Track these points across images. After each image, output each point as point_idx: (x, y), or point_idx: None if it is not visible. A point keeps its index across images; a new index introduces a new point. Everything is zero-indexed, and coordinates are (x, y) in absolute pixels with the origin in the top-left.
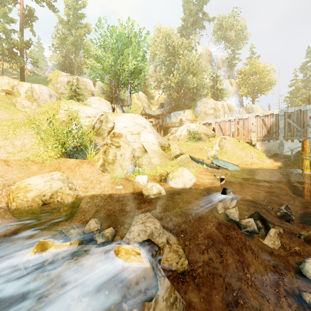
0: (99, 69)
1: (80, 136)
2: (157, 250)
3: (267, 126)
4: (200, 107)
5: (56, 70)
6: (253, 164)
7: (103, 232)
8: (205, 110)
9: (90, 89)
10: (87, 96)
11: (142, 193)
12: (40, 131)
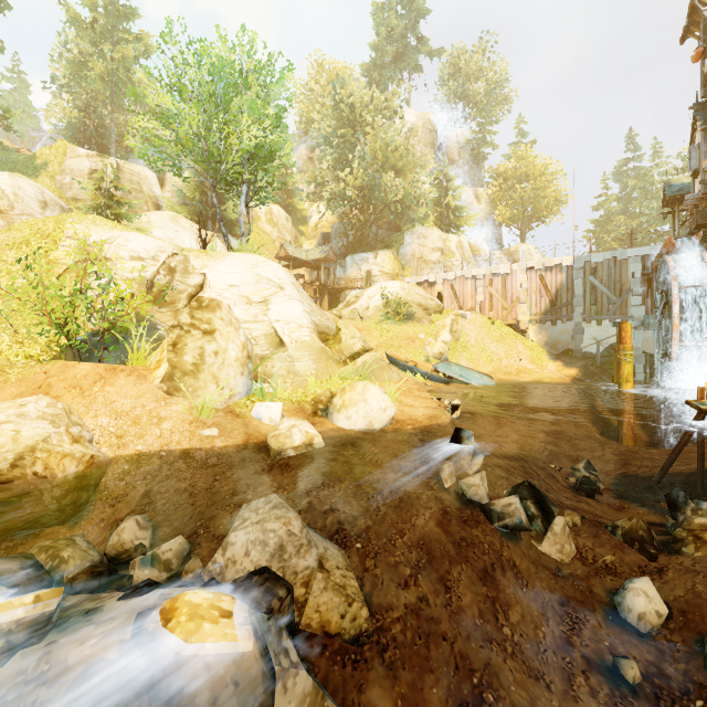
0: (168, 144)
1: (109, 306)
2: (284, 596)
3: (549, 291)
4: (412, 245)
5: (61, 141)
6: (522, 373)
7: (157, 551)
8: (423, 252)
9: (151, 192)
10: (143, 209)
11: (267, 445)
12: (3, 292)
